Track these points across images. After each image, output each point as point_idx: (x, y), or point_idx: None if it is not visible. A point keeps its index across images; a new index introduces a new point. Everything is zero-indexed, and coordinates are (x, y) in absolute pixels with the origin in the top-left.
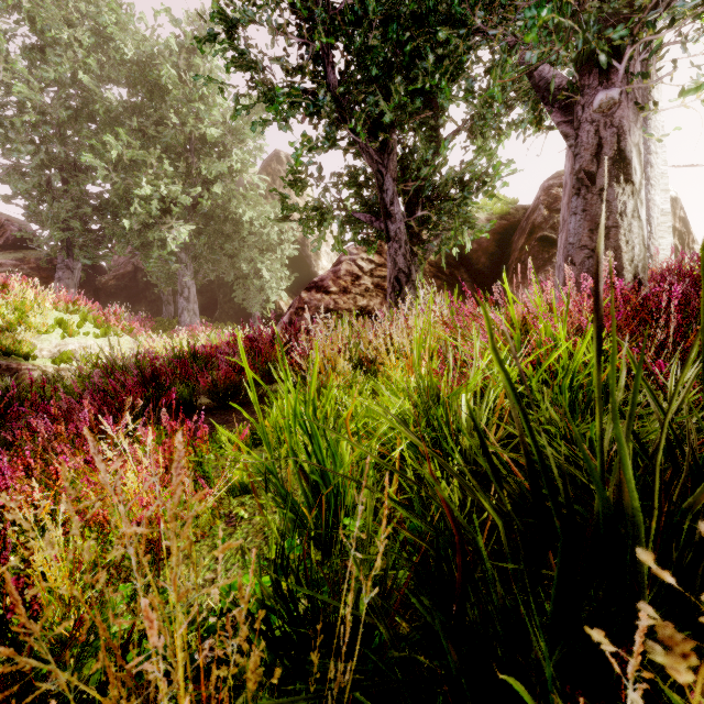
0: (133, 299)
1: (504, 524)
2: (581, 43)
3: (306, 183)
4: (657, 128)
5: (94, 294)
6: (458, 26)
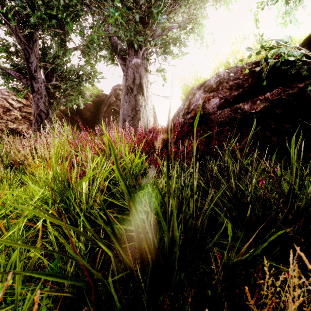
0: None
1: (112, 255)
2: (129, 35)
3: None
4: (149, 79)
5: None
6: None
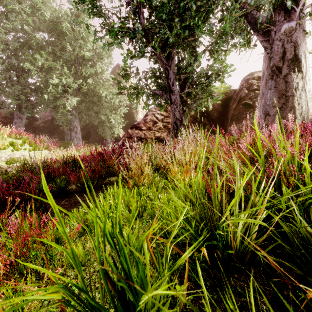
0: (51, 132)
1: None
2: None
3: (130, 75)
4: None
5: (32, 130)
6: None
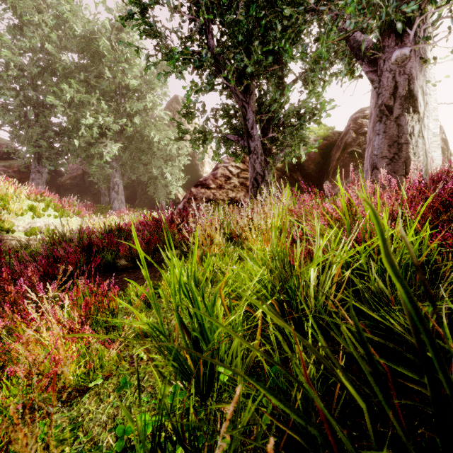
0: (82, 192)
1: (366, 406)
2: (384, 15)
3: (194, 115)
4: (430, 77)
5: (56, 189)
6: (297, 7)
